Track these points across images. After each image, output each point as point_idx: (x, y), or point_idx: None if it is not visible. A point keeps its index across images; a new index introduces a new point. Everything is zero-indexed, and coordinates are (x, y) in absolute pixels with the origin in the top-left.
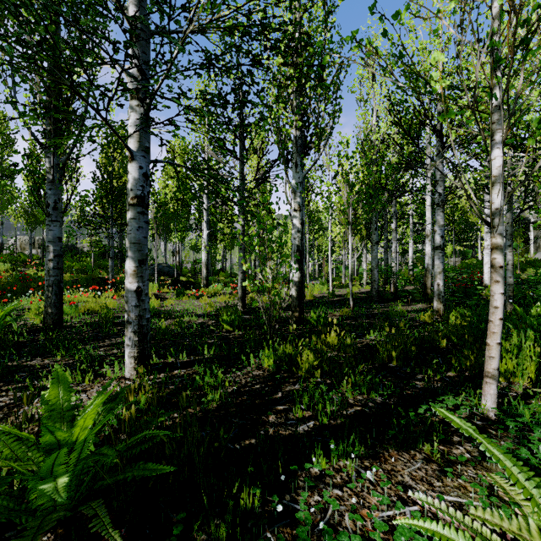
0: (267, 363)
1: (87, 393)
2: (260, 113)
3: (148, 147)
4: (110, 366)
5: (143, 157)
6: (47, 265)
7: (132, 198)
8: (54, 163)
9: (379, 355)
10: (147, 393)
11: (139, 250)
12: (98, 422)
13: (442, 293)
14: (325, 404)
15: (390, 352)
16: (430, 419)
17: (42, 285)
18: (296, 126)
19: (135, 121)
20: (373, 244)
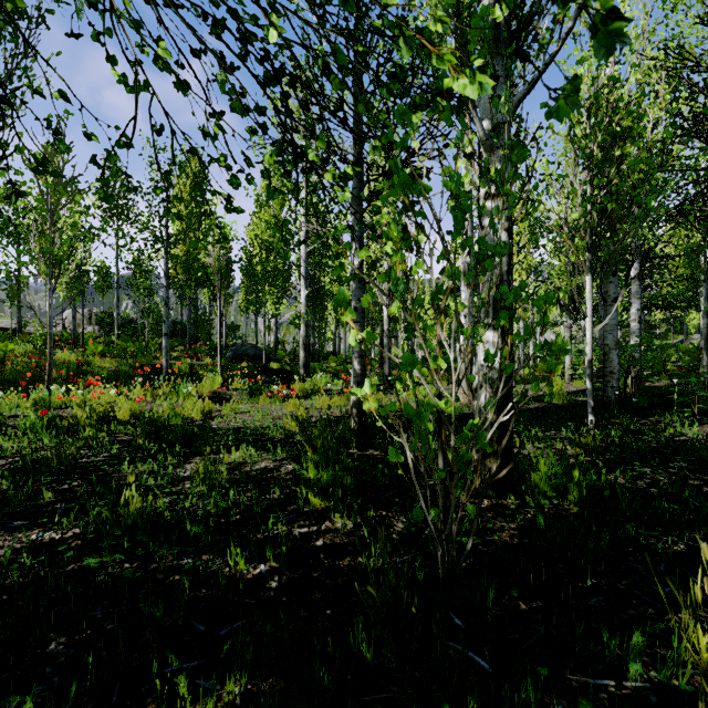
0: None
1: None
2: None
3: None
4: None
5: None
6: None
7: None
8: None
9: None
10: None
11: None
12: None
13: None
14: None
15: None
16: None
17: (65, 375)
18: None
19: None
20: (608, 303)
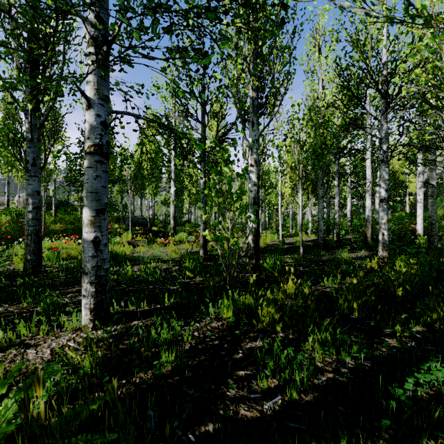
0: (226, 312)
1: (37, 348)
2: (219, 33)
3: (106, 96)
4: (71, 315)
5: (101, 106)
6: (27, 216)
7: (89, 146)
8: (33, 124)
9: (339, 305)
10: (93, 356)
11: (96, 199)
12: (2, 420)
13: (387, 242)
14: (292, 368)
15: (350, 303)
16: (419, 394)
17: None
18: (253, 86)
19: (93, 69)
20: (319, 198)
